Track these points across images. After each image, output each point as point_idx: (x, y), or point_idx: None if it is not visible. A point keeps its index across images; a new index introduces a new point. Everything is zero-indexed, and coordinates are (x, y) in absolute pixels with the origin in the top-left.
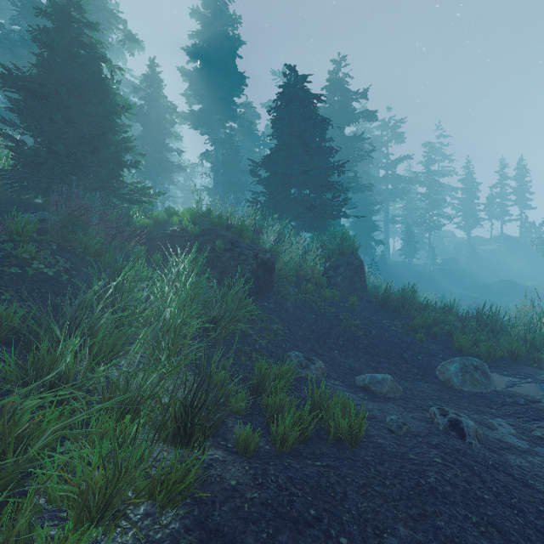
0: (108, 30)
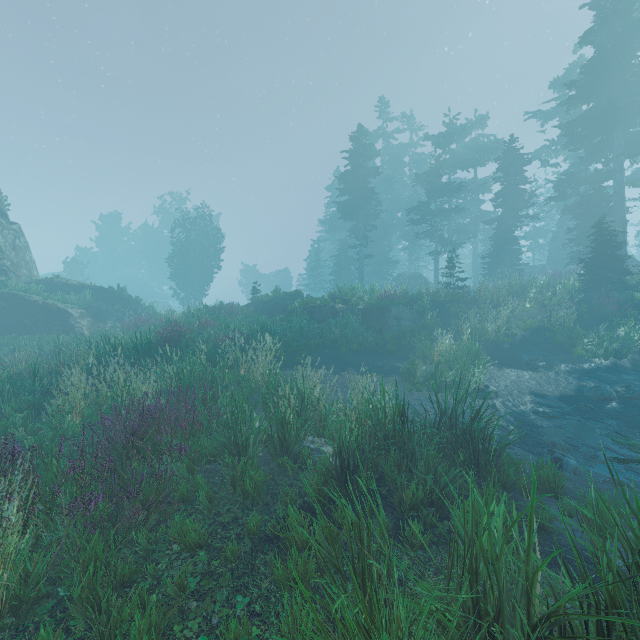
0: None
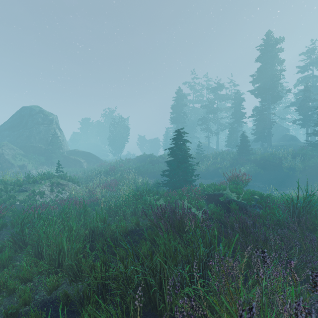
0: (282, 91)
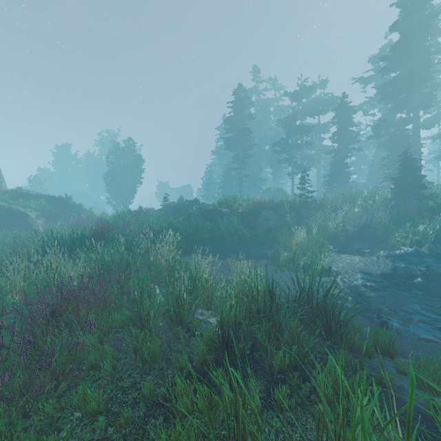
0: (438, 87)
